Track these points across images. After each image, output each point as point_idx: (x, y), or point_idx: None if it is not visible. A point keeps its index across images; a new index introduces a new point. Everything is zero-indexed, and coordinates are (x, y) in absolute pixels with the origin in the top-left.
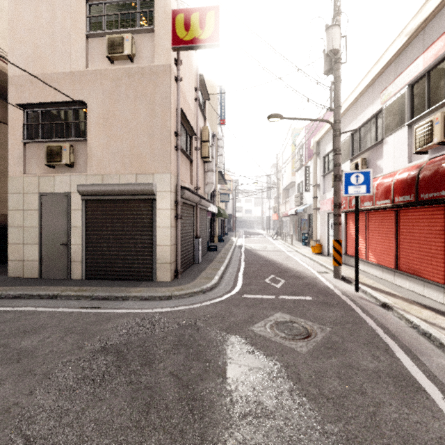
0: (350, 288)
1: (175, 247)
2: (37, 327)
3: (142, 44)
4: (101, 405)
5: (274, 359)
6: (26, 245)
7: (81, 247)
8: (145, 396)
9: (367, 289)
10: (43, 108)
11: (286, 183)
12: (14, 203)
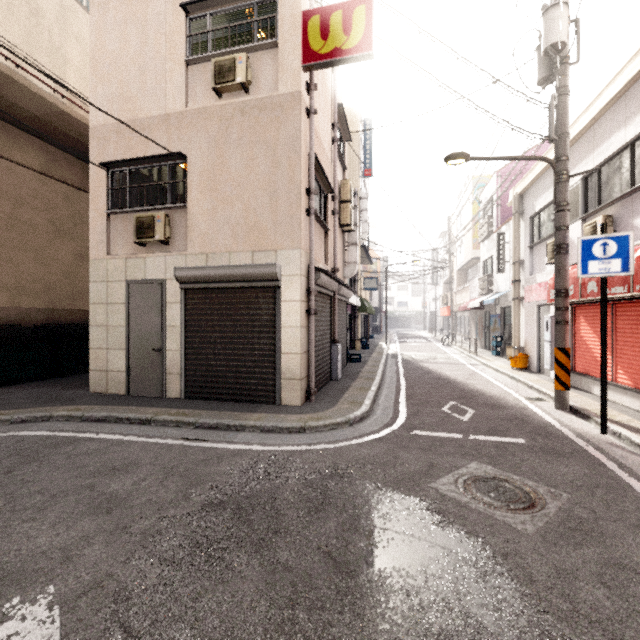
0: (589, 427)
1: (306, 355)
2: (129, 464)
3: (261, 65)
4: (224, 590)
5: (481, 541)
6: (111, 350)
7: (178, 354)
8: (286, 583)
9: (622, 430)
10: (131, 167)
11: (464, 260)
12: (96, 294)
